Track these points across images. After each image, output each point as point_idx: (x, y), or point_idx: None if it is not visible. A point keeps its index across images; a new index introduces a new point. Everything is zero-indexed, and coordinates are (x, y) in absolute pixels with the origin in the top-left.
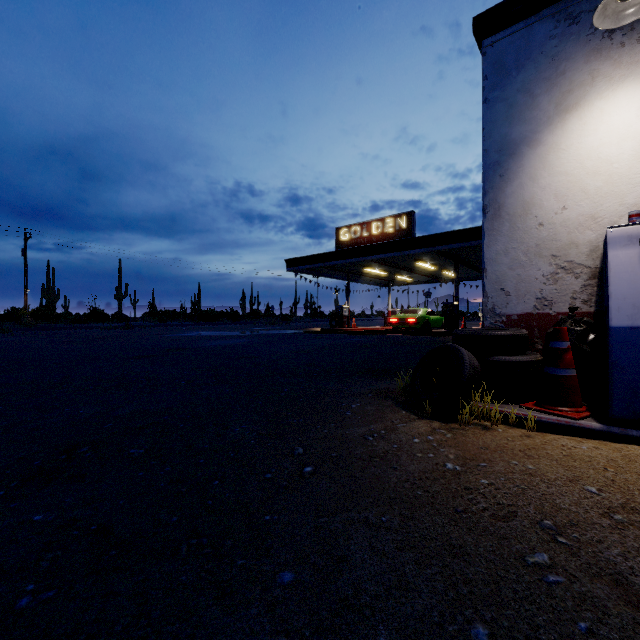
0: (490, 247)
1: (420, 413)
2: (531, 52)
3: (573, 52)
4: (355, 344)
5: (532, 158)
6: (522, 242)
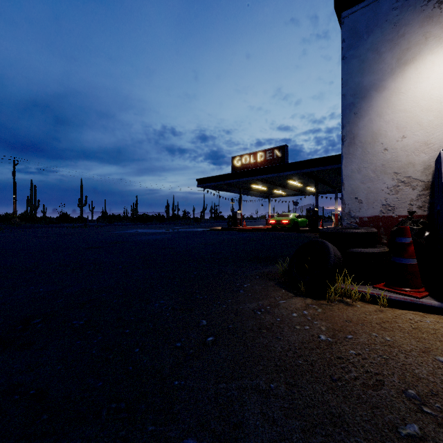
0: (347, 167)
1: (296, 291)
2: (378, 20)
3: (410, 19)
4: (245, 238)
5: (379, 100)
6: (371, 163)
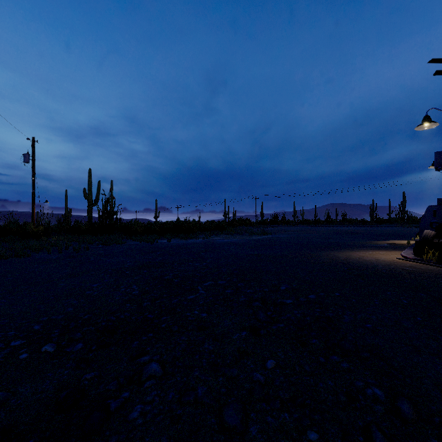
0: None
1: None
2: None
3: None
4: None
5: None
6: None
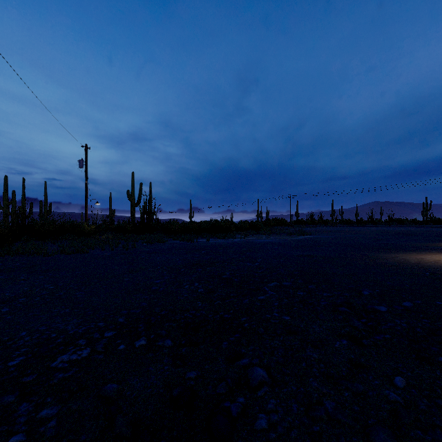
0: None
1: None
2: None
3: None
4: None
5: None
6: None
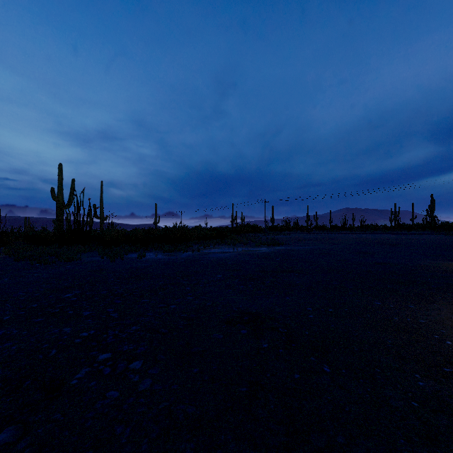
0: None
1: None
2: None
3: None
4: None
5: None
6: None
